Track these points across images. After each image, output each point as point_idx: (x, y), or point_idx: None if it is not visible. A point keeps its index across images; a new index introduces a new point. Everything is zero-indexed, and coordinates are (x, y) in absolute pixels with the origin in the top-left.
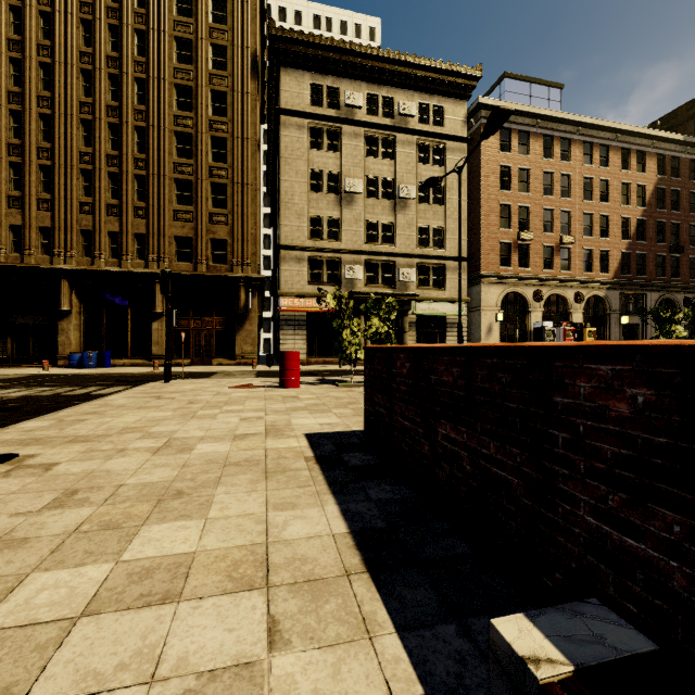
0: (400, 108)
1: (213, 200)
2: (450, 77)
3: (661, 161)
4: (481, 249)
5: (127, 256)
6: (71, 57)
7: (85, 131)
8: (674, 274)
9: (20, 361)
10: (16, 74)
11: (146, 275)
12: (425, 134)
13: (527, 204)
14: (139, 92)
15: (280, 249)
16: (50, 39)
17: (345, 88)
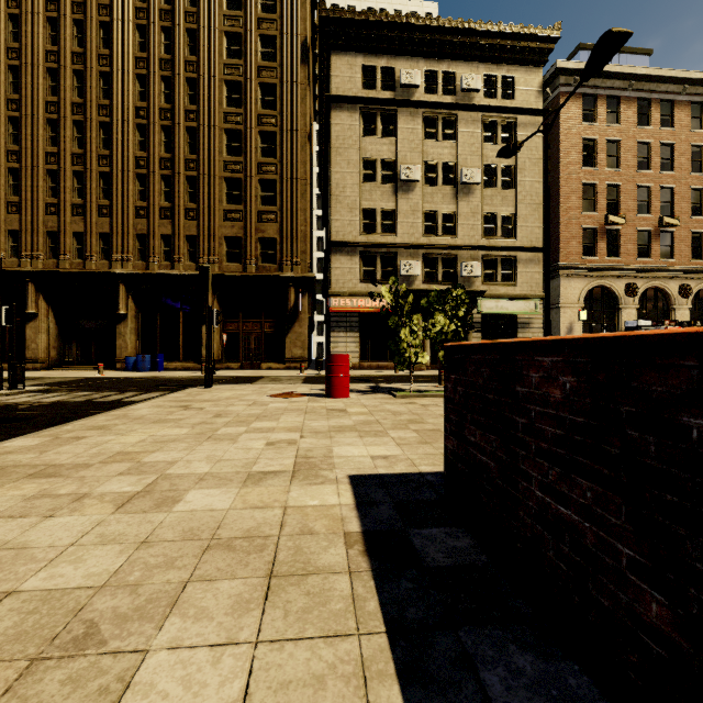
0: (462, 82)
1: (262, 197)
2: (521, 42)
3: None
4: (559, 237)
5: (179, 259)
6: (127, 63)
7: (140, 136)
8: None
9: (83, 363)
10: (79, 86)
11: (196, 277)
12: (492, 109)
13: (617, 182)
14: (190, 93)
15: (331, 245)
16: (109, 49)
17: (401, 67)
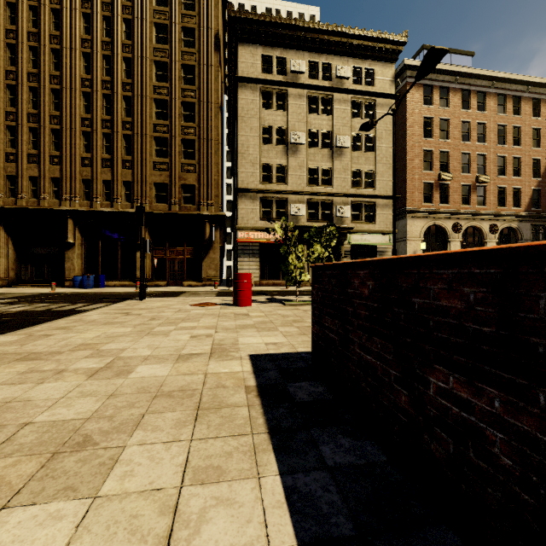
0: (337, 71)
1: (184, 153)
2: (379, 44)
3: None
4: (406, 188)
5: (117, 199)
6: (74, 43)
7: (85, 102)
8: None
9: (37, 282)
10: (34, 59)
11: (131, 214)
12: (358, 92)
13: (447, 149)
14: (126, 69)
15: (238, 191)
16: (59, 30)
17: (291, 57)
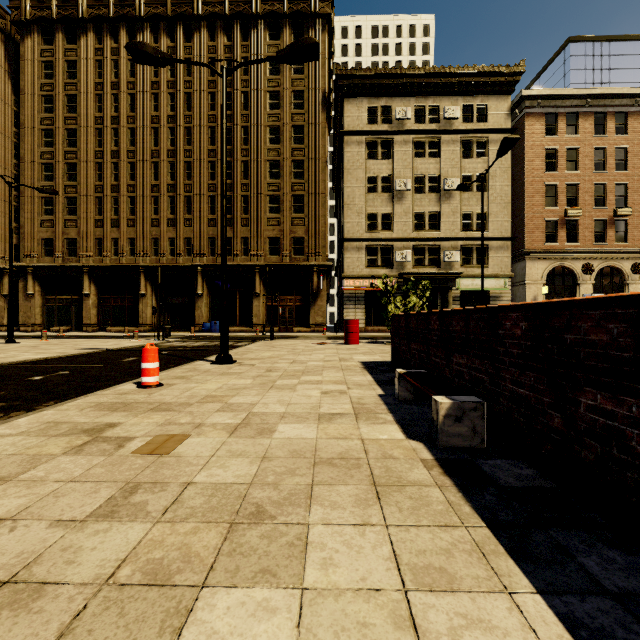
0: (444, 113)
1: (294, 208)
2: (492, 78)
3: None
4: (525, 228)
5: (237, 254)
6: (203, 120)
7: (211, 170)
8: None
9: (172, 327)
10: (172, 138)
11: (249, 267)
12: (468, 131)
13: (575, 182)
14: (244, 136)
15: (344, 241)
16: (191, 110)
17: (396, 105)
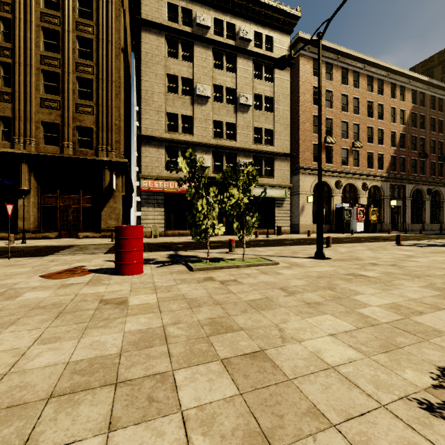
0: (240, 32)
1: (80, 92)
2: (278, 14)
3: (414, 95)
4: (300, 148)
5: None
6: None
7: None
8: (421, 172)
9: None
10: None
11: (11, 155)
12: (259, 55)
13: (331, 117)
14: None
15: (141, 138)
16: None
17: (197, 11)
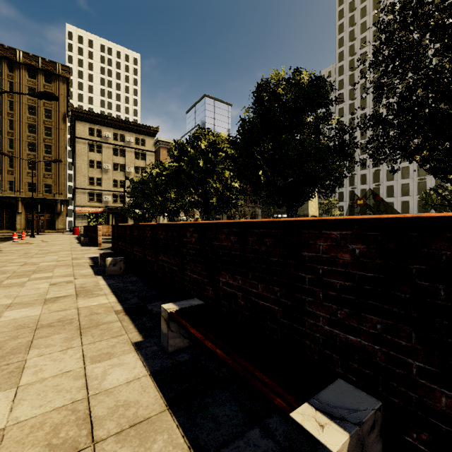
0: (127, 139)
1: (45, 168)
2: (147, 129)
3: None
4: None
5: (5, 190)
6: None
7: None
8: None
9: None
10: None
11: (14, 197)
12: (137, 149)
13: None
14: (10, 125)
15: (76, 189)
16: None
17: (104, 130)
